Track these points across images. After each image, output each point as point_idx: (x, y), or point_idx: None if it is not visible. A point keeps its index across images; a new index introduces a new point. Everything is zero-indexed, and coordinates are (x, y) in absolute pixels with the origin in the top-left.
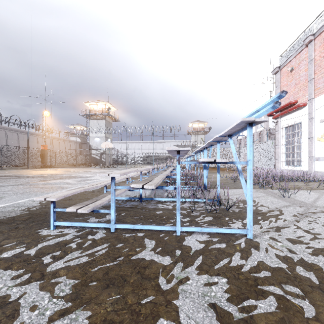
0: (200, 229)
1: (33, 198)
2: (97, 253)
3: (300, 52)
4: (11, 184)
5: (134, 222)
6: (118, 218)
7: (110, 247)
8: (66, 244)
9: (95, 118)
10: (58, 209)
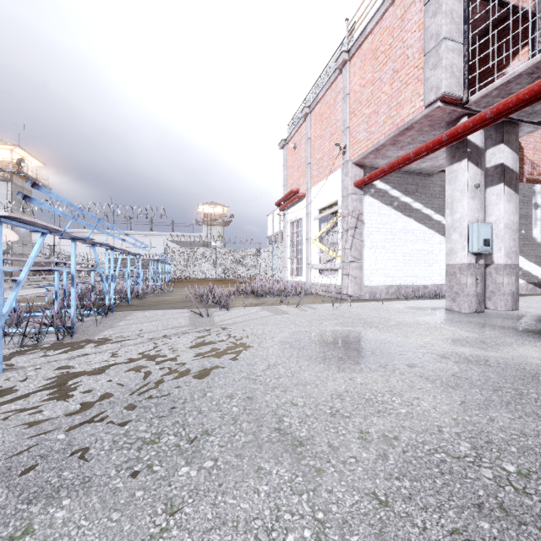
0: None
1: None
2: None
3: (301, 126)
4: None
5: None
6: None
7: None
8: None
9: None
10: None
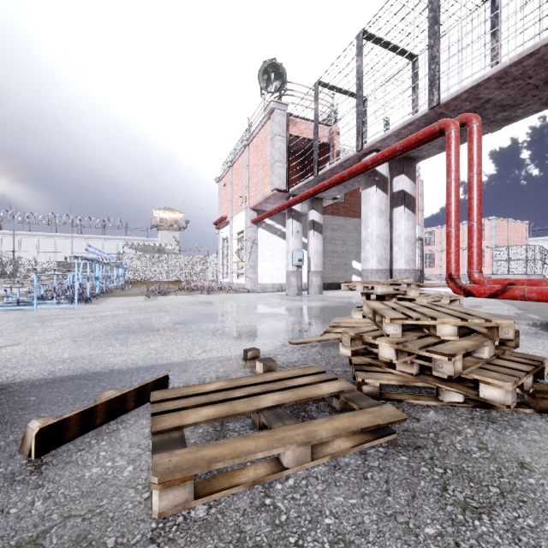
0: (49, 306)
1: None
2: None
3: (228, 172)
4: None
5: (7, 310)
6: None
7: None
8: None
9: None
10: None
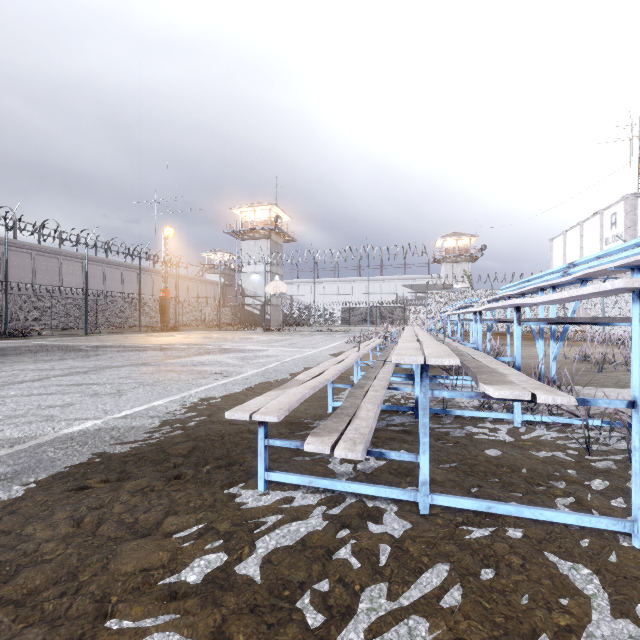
0: None
1: (178, 396)
2: (446, 605)
3: None
4: (126, 363)
5: (456, 483)
6: (401, 465)
7: (465, 581)
8: (329, 552)
9: (252, 237)
10: (277, 441)
